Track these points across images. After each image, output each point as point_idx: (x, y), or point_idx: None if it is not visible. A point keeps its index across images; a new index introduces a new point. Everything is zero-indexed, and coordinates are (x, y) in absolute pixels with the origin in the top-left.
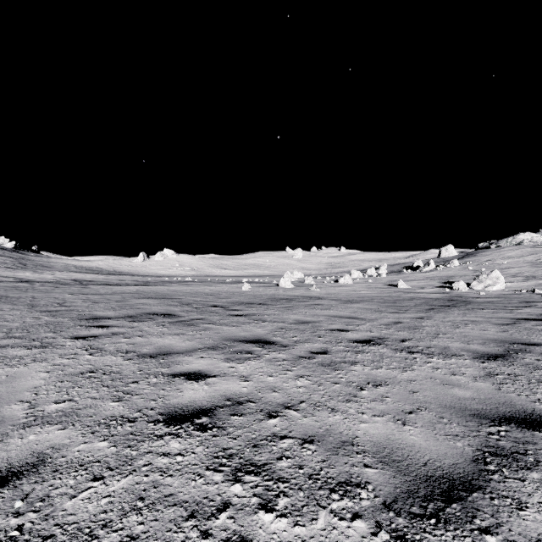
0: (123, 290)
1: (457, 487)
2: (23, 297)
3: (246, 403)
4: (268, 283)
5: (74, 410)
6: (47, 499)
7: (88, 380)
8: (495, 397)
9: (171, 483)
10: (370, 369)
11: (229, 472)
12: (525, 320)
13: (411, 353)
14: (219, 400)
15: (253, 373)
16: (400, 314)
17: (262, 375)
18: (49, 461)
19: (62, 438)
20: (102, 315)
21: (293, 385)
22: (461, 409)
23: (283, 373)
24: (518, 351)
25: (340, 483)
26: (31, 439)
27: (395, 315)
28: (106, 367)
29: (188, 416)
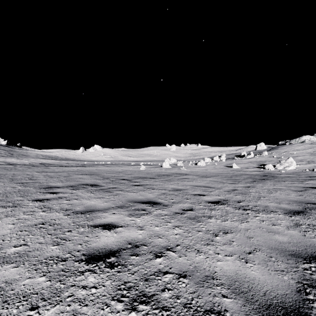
0: (69, 169)
1: (290, 314)
2: (8, 174)
3: (141, 246)
4: (156, 165)
5: (26, 252)
6: None
7: (39, 230)
8: (303, 241)
9: (86, 312)
10: (220, 221)
11: (127, 302)
12: (311, 188)
13: (245, 210)
14: (123, 244)
15: (146, 224)
16: (235, 184)
17: (152, 226)
18: (2, 293)
19: (14, 274)
20: (54, 185)
21: (171, 233)
22: (282, 250)
23: (165, 224)
24: (311, 209)
25: (207, 311)
26: None
27: (233, 185)
28: (52, 221)
29: (102, 256)
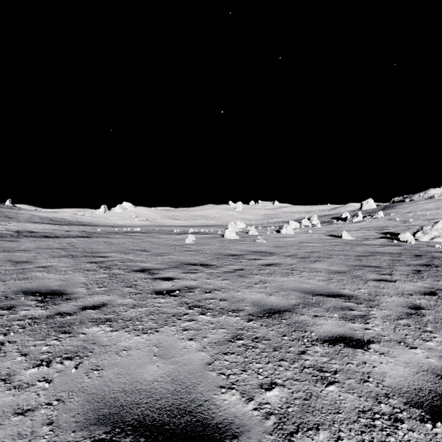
0: (52, 243)
1: None
2: None
3: None
4: (214, 233)
5: None
6: None
7: None
8: None
9: None
10: None
11: None
12: None
13: None
14: None
15: None
16: (393, 284)
17: None
18: None
19: None
20: None
21: None
22: None
23: None
24: None
25: None
26: None
27: (390, 286)
28: None
29: None
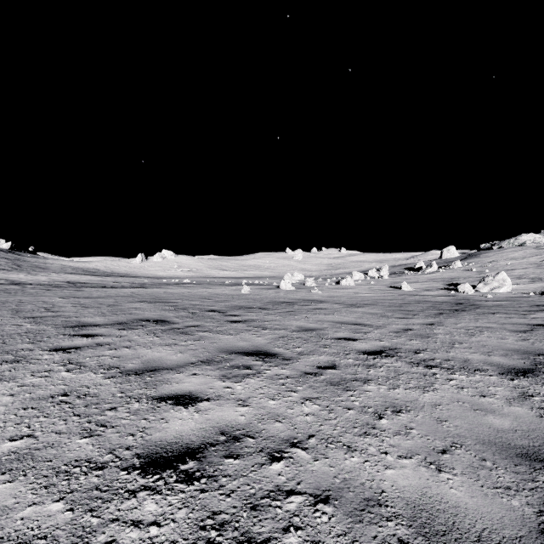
0: (117, 292)
1: None
2: (9, 301)
3: (244, 438)
4: (268, 285)
5: (30, 451)
6: None
7: (57, 406)
8: (540, 428)
9: None
10: (386, 389)
11: None
12: (542, 326)
13: (429, 368)
14: (211, 435)
15: (252, 394)
16: (408, 320)
17: (263, 398)
18: None
19: (5, 496)
20: (90, 322)
21: (299, 412)
22: (503, 446)
23: (287, 394)
24: None
25: None
26: None
27: (404, 321)
28: (82, 389)
29: (171, 459)
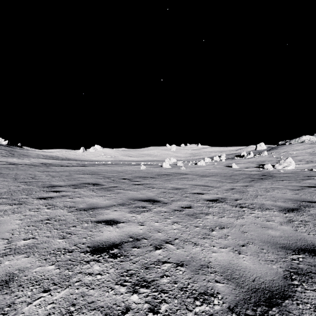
0: (70, 169)
1: (275, 296)
2: (10, 173)
3: (142, 240)
4: (156, 165)
5: (35, 244)
6: (12, 305)
7: (45, 225)
8: (294, 235)
9: (93, 294)
10: (217, 218)
11: (130, 286)
12: (308, 187)
13: (241, 207)
14: (125, 238)
15: (146, 220)
16: (234, 183)
17: (152, 221)
18: (16, 278)
19: (26, 263)
20: (57, 184)
21: (170, 228)
22: (274, 243)
23: (164, 220)
24: (306, 206)
25: (201, 294)
26: (6, 263)
27: (231, 184)
28: (57, 217)
29: (105, 248)
